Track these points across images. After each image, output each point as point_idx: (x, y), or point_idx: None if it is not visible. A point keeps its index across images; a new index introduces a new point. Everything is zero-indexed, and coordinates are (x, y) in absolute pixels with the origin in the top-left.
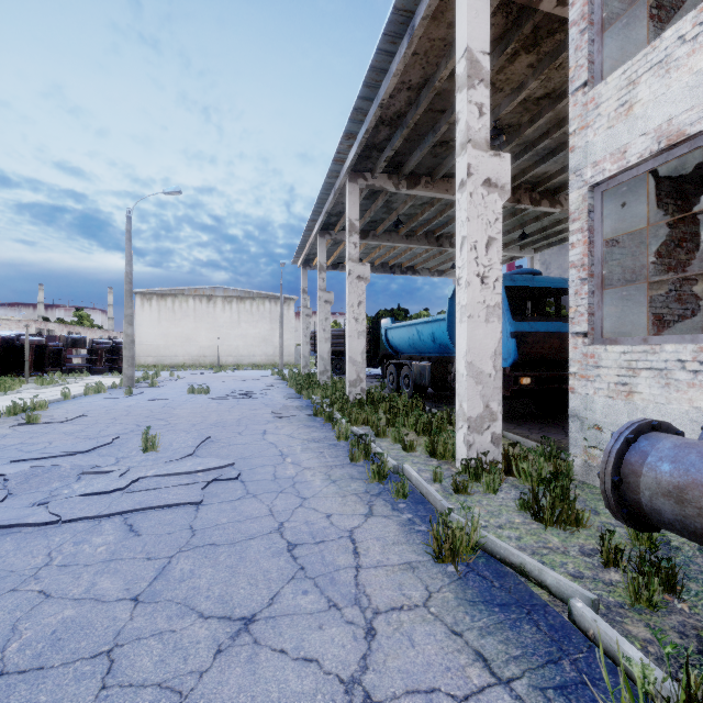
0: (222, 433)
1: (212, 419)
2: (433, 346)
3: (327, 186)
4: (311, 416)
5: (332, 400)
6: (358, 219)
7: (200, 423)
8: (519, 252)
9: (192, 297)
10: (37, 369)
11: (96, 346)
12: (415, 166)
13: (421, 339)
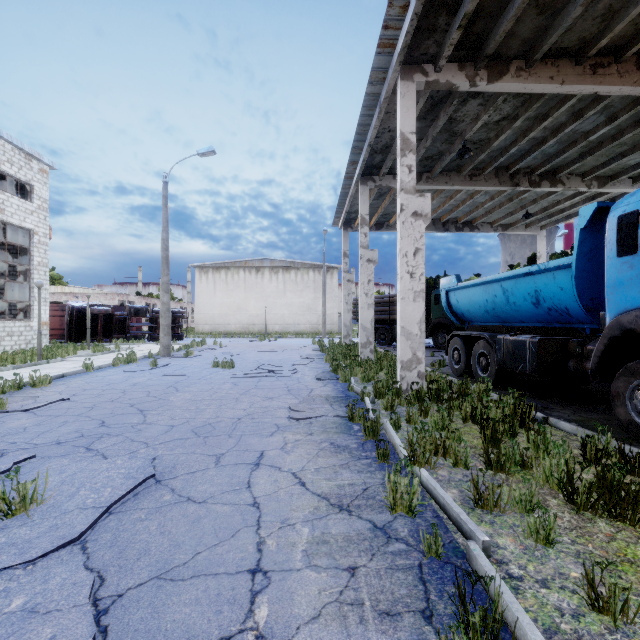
0: (191, 456)
1: (204, 415)
2: (533, 312)
3: (370, 100)
4: (344, 420)
5: (376, 386)
6: (414, 131)
7: (181, 425)
8: (630, 186)
9: (243, 269)
10: (106, 336)
11: (155, 315)
12: (504, 40)
13: (509, 302)
